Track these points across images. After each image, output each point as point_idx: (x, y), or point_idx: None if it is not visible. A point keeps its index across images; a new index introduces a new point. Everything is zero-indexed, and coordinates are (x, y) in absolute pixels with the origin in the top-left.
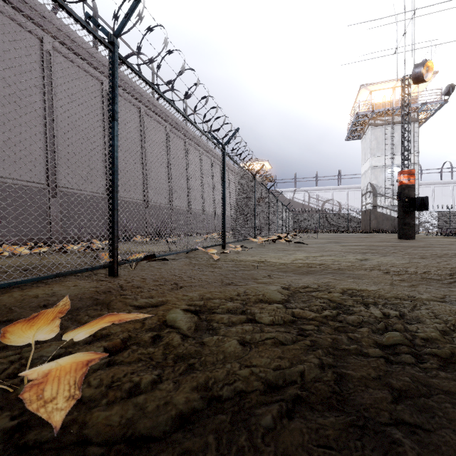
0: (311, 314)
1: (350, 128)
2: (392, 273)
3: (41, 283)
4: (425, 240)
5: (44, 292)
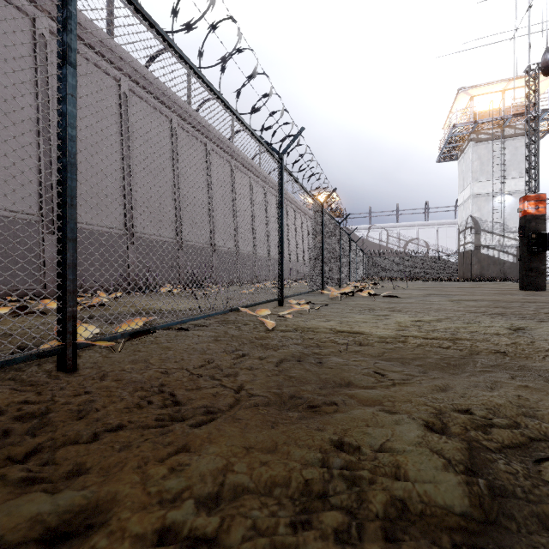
0: None
1: (444, 146)
2: None
3: None
4: None
5: None
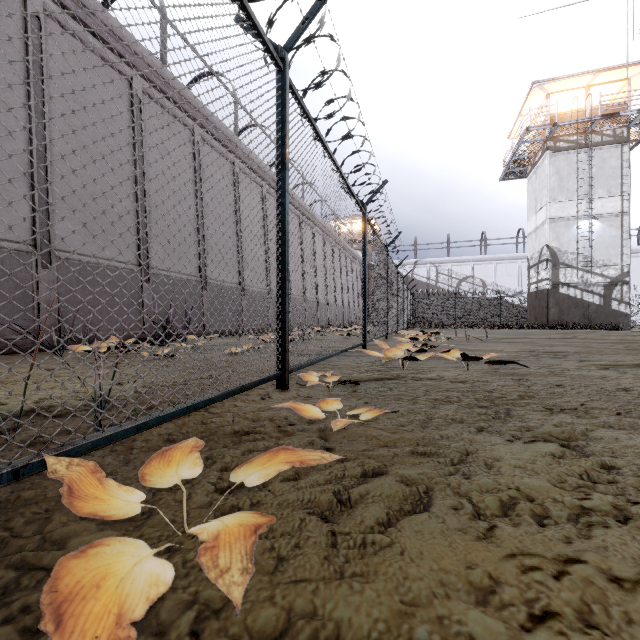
0: None
1: (512, 157)
2: None
3: None
4: None
5: None
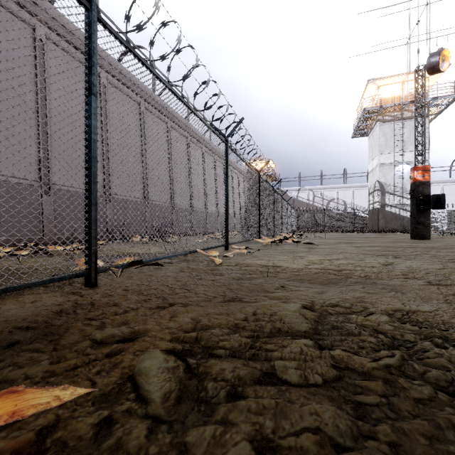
0: (363, 363)
1: (357, 125)
2: (435, 283)
3: None
4: (441, 240)
5: None
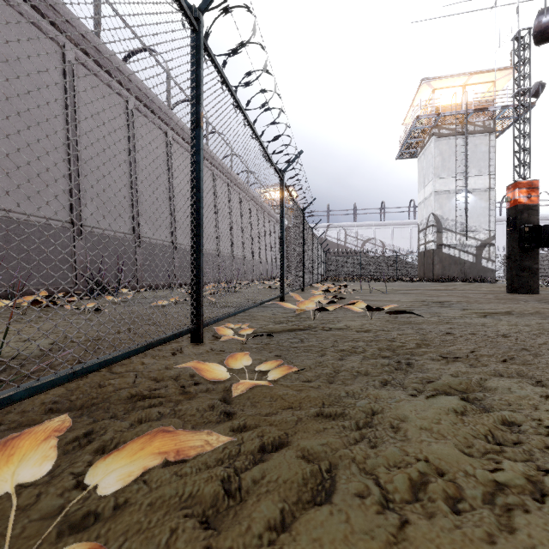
0: None
1: (406, 140)
2: None
3: None
4: None
5: None
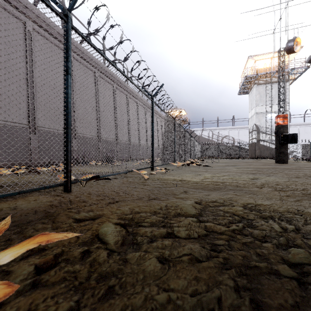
0: (221, 228)
1: (241, 86)
2: (279, 189)
3: (11, 197)
4: (295, 164)
5: (8, 206)
